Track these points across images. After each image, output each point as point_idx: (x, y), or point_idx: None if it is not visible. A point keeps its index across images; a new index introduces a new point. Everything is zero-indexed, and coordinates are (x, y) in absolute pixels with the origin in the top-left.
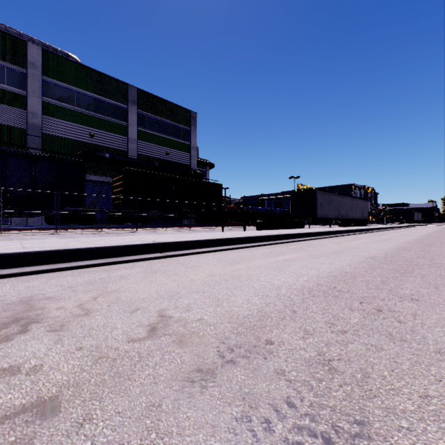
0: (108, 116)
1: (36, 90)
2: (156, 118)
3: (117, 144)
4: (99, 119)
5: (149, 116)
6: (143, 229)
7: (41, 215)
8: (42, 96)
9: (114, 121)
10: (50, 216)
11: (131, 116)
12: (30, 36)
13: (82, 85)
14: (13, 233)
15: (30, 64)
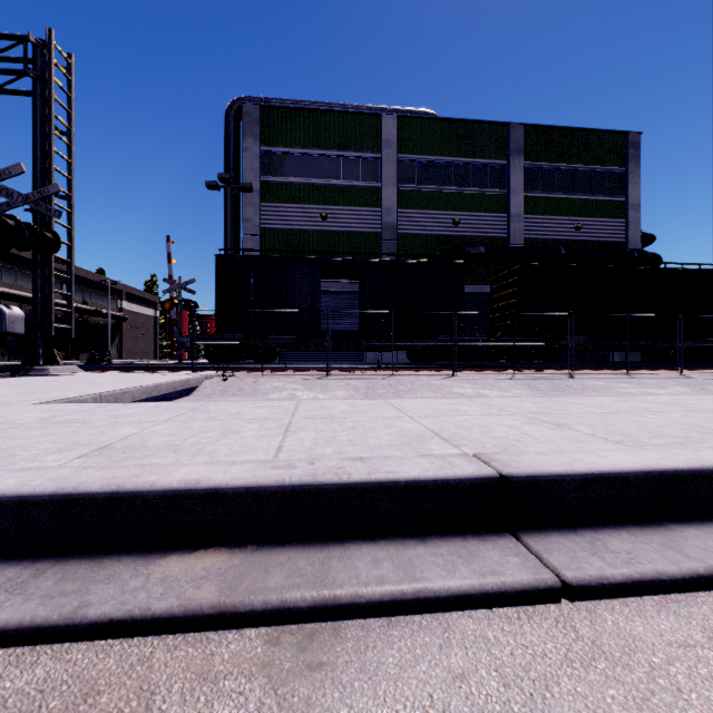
0: (477, 187)
1: (390, 177)
2: (556, 167)
3: (491, 228)
4: (465, 196)
5: (542, 168)
6: (578, 371)
7: (409, 348)
8: (397, 183)
9: (486, 192)
10: (419, 350)
11: (513, 176)
12: (382, 107)
13: (443, 150)
14: (405, 375)
15: (385, 143)
